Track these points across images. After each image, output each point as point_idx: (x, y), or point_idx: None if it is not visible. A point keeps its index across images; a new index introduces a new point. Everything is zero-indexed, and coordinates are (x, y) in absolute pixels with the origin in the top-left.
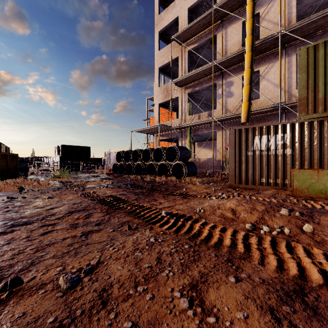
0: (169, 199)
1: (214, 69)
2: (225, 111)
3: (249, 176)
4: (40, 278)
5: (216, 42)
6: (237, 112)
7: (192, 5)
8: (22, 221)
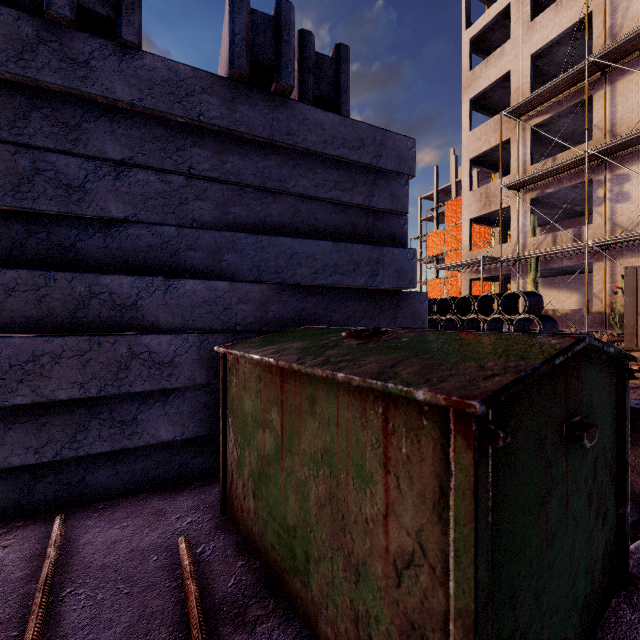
0: None
1: (588, 159)
2: (612, 227)
3: None
4: None
5: (590, 102)
6: (637, 232)
7: (539, 49)
8: None
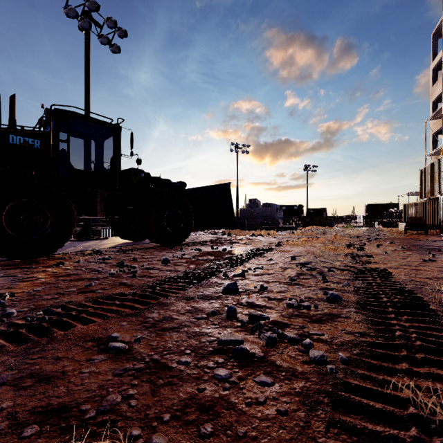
0: None
1: None
2: None
3: None
4: None
5: None
6: None
7: None
8: None
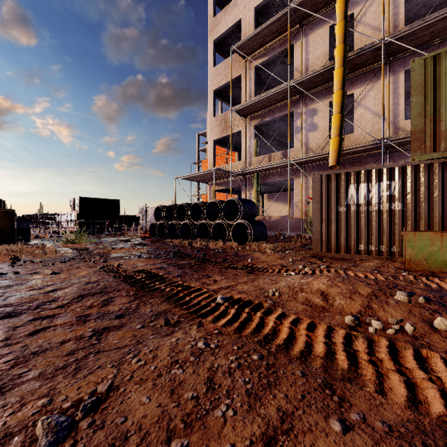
0: (228, 274)
1: (291, 93)
2: (306, 150)
3: (341, 240)
4: (5, 421)
5: (293, 55)
6: (322, 151)
7: (260, 4)
8: (5, 311)
